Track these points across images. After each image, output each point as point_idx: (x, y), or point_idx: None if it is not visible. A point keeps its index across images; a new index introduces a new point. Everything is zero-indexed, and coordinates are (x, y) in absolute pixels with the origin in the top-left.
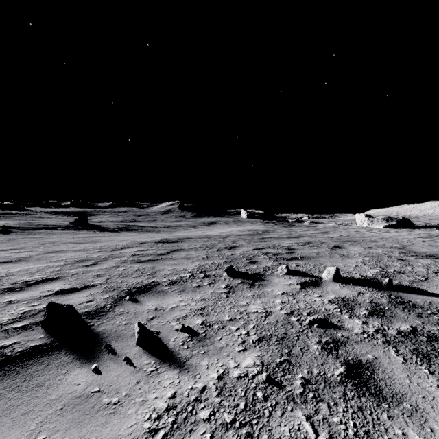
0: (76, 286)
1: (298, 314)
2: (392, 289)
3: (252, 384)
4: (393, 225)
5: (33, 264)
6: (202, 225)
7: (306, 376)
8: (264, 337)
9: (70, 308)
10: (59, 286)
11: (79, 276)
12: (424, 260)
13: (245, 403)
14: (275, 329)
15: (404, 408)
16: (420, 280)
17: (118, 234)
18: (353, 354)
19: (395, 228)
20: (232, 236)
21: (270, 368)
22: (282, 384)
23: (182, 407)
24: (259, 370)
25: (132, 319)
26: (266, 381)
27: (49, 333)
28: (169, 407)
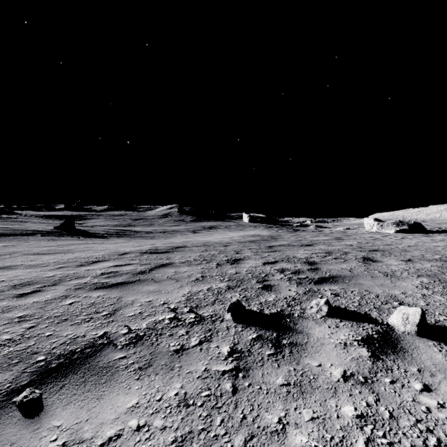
0: None
1: None
2: None
3: None
4: (404, 229)
5: None
6: (202, 229)
7: None
8: None
9: None
10: None
11: None
12: None
13: None
14: None
15: None
16: None
17: (103, 241)
18: None
19: (406, 232)
20: (235, 244)
21: None
22: None
23: None
24: None
25: None
26: None
27: None
28: None
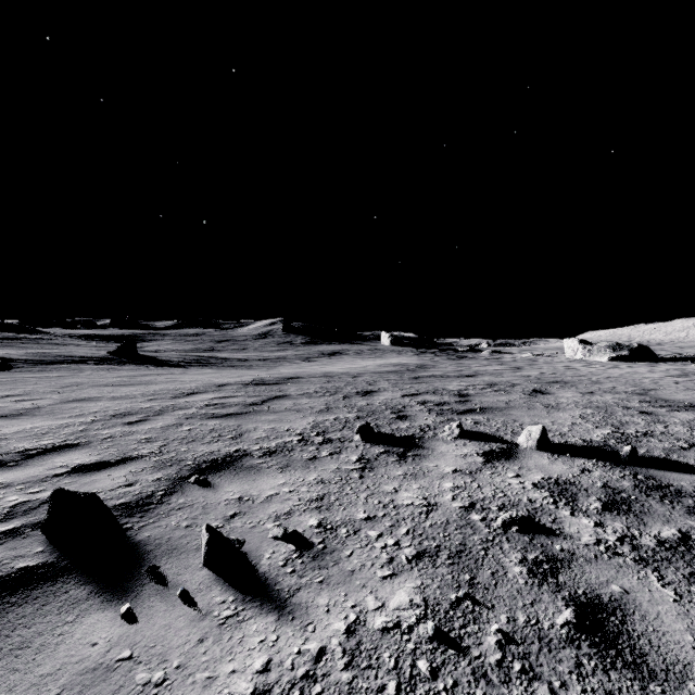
0: (108, 458)
1: (482, 508)
2: (636, 463)
3: (409, 644)
4: (623, 356)
5: (42, 420)
6: (320, 356)
7: (505, 628)
8: (426, 552)
9: (91, 499)
10: (80, 458)
11: (115, 440)
12: (682, 414)
13: (398, 684)
14: (445, 536)
15: (691, 694)
16: (681, 447)
17: (184, 372)
18: (585, 585)
19: (627, 361)
20: (368, 375)
21: (440, 610)
22: (462, 644)
23: (281, 692)
24: (420, 616)
25: (199, 518)
26: (434, 638)
27: (52, 544)
28: (256, 692)
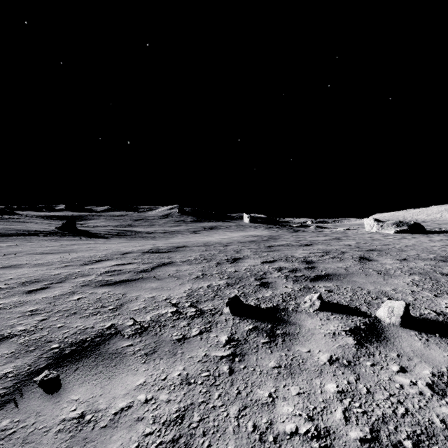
0: None
1: (392, 444)
2: None
3: None
4: (404, 230)
5: None
6: (202, 230)
7: None
8: None
9: None
10: None
11: (1, 313)
12: None
13: None
14: None
15: None
16: None
17: (105, 241)
18: None
19: (406, 233)
20: (235, 244)
21: None
22: None
23: None
24: None
25: None
26: None
27: None
28: None
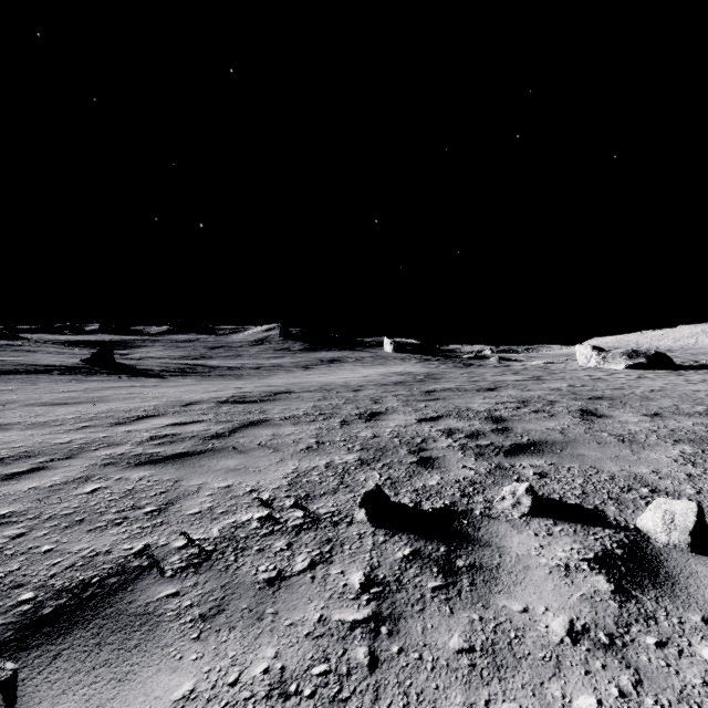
0: None
1: None
2: None
3: None
4: (641, 364)
5: None
6: (318, 364)
7: None
8: None
9: None
10: None
11: None
12: None
13: None
14: None
15: None
16: None
17: (159, 383)
18: None
19: (644, 368)
20: (372, 388)
21: None
22: None
23: None
24: None
25: None
26: None
27: None
28: None
